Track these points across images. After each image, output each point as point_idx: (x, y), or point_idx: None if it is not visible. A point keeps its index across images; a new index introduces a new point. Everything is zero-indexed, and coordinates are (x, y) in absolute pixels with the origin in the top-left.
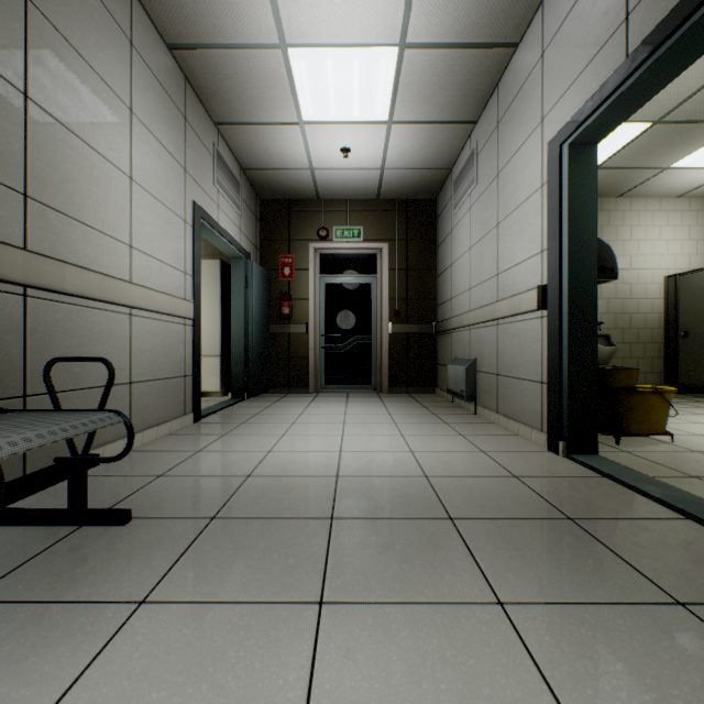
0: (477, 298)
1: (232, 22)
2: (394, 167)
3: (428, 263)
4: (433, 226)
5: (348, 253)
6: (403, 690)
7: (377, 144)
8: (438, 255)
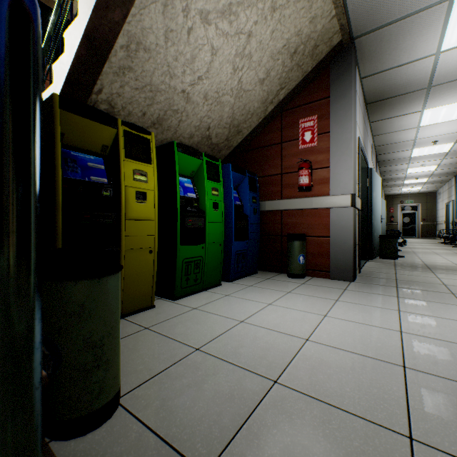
0: (440, 219)
1: (395, 189)
2: (422, 191)
3: (433, 207)
4: (435, 198)
5: (408, 206)
6: (419, 242)
7: (417, 190)
8: (436, 206)
